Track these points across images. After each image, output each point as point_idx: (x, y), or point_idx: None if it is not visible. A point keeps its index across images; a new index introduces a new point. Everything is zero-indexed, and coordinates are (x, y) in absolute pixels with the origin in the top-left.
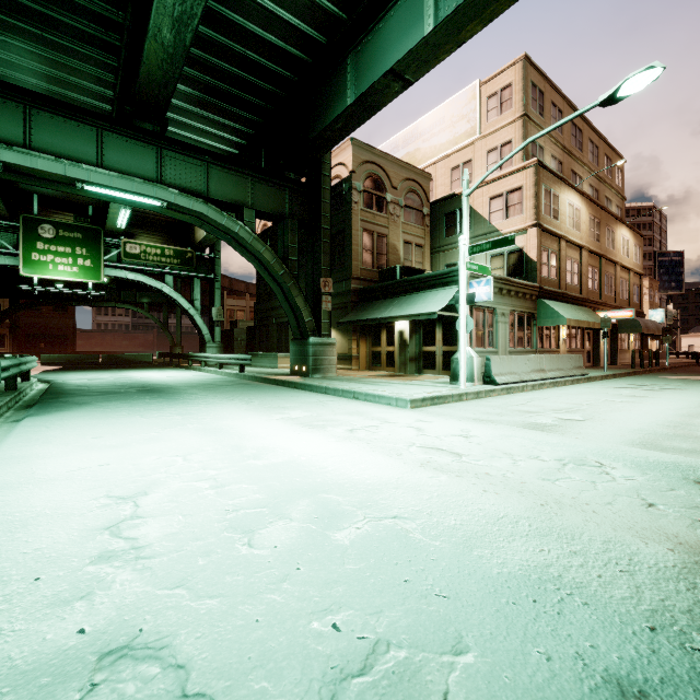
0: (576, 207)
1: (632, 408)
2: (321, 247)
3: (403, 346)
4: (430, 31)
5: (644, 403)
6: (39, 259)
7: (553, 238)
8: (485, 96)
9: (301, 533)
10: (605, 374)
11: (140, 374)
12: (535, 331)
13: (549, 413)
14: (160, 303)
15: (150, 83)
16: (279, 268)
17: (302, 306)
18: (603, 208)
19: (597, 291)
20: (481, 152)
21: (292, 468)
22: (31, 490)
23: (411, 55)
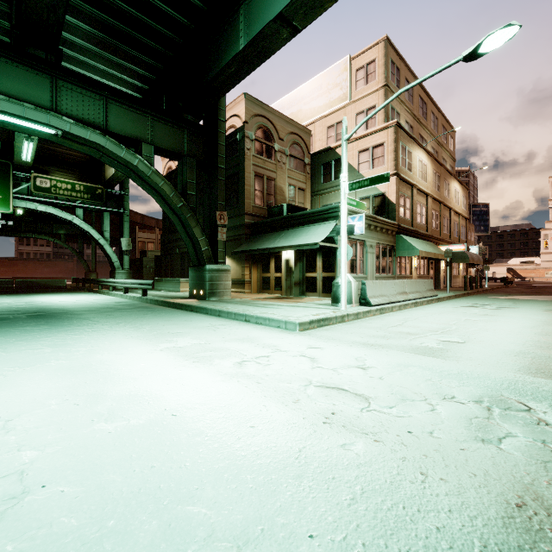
0: (424, 162)
1: (494, 327)
2: (216, 184)
3: (289, 272)
4: None
5: (499, 321)
6: None
7: (408, 186)
8: (354, 69)
9: None
10: (449, 295)
11: (45, 298)
12: (395, 261)
13: (429, 335)
14: (76, 234)
15: (37, 4)
16: (177, 201)
17: (199, 236)
18: (442, 165)
19: (438, 230)
20: (351, 114)
21: (153, 438)
22: None
23: None
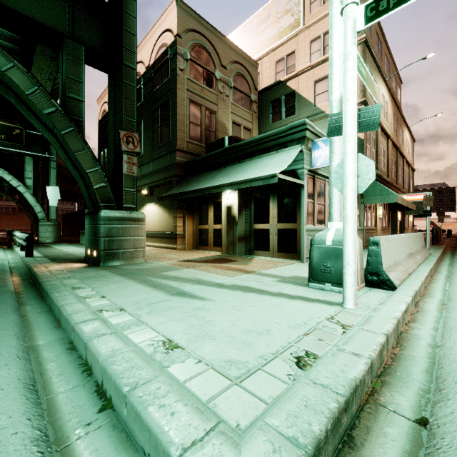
0: (386, 100)
1: None
2: (121, 90)
3: (231, 223)
4: None
5: None
6: None
7: None
8: None
9: None
10: (440, 253)
11: None
12: (363, 209)
13: None
14: None
15: None
16: (43, 103)
17: (89, 166)
18: (399, 108)
19: (395, 178)
20: (305, 42)
21: None
22: None
23: None
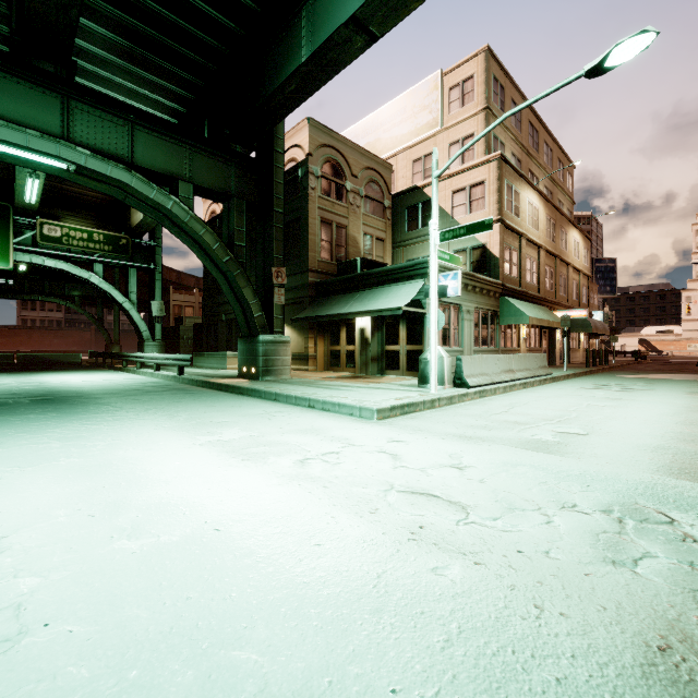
0: (535, 206)
1: (625, 415)
2: (272, 233)
3: (364, 344)
4: None
5: (631, 407)
6: None
7: (515, 236)
8: (447, 87)
9: None
10: (567, 374)
11: (55, 378)
12: (498, 330)
13: (542, 425)
14: (94, 297)
15: (43, 3)
16: (223, 254)
17: (251, 299)
18: (558, 209)
19: (553, 291)
20: (443, 145)
21: (190, 560)
22: None
23: None
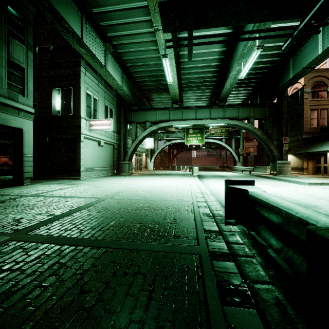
0: None
1: None
2: (282, 125)
3: None
4: (317, 56)
5: None
6: (189, 139)
7: None
8: None
9: None
10: None
11: (216, 173)
12: None
13: None
14: (218, 147)
15: (223, 96)
16: (263, 136)
17: (273, 149)
18: None
19: None
20: None
21: None
22: (215, 185)
23: (311, 62)
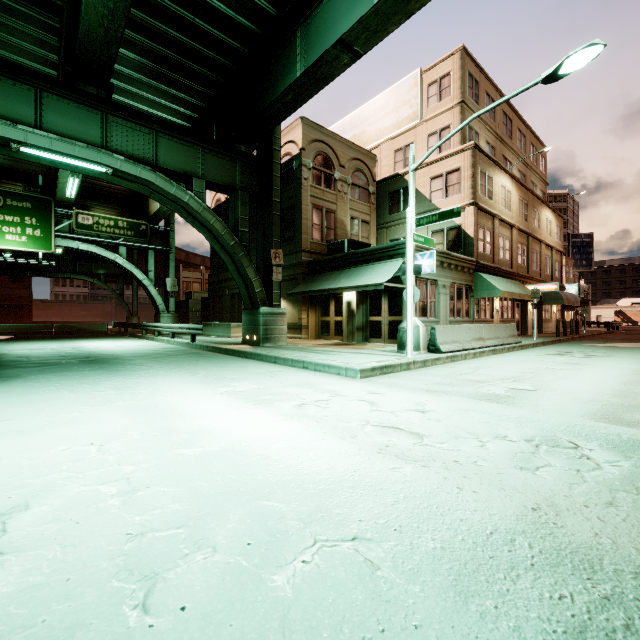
0: (508, 189)
1: (575, 376)
2: (271, 219)
3: (350, 316)
4: None
5: (583, 370)
6: None
7: (488, 217)
8: (426, 84)
9: (225, 576)
10: (536, 342)
11: (90, 344)
12: (472, 303)
13: (499, 383)
14: (116, 274)
15: (91, 42)
16: (230, 239)
17: (253, 277)
18: (530, 191)
19: (525, 266)
20: (423, 136)
21: (228, 460)
22: None
23: (361, 24)
